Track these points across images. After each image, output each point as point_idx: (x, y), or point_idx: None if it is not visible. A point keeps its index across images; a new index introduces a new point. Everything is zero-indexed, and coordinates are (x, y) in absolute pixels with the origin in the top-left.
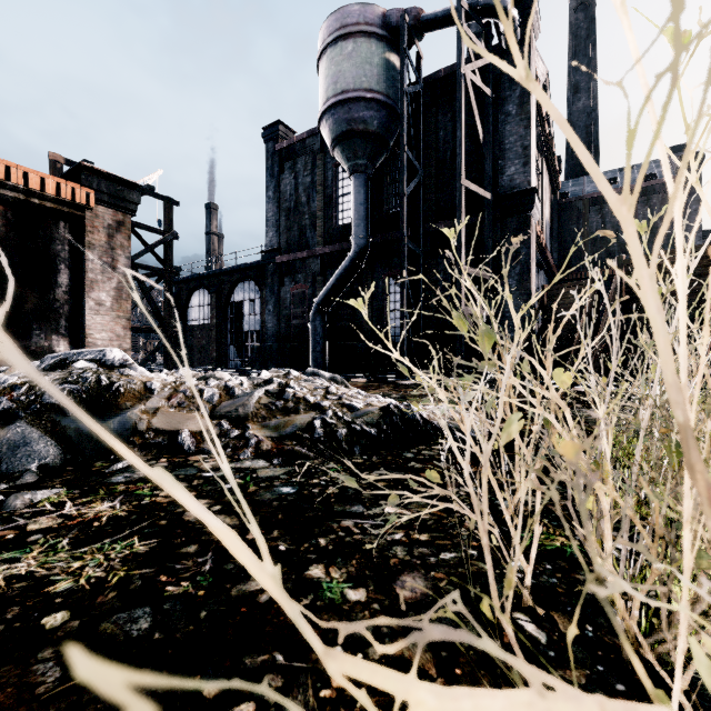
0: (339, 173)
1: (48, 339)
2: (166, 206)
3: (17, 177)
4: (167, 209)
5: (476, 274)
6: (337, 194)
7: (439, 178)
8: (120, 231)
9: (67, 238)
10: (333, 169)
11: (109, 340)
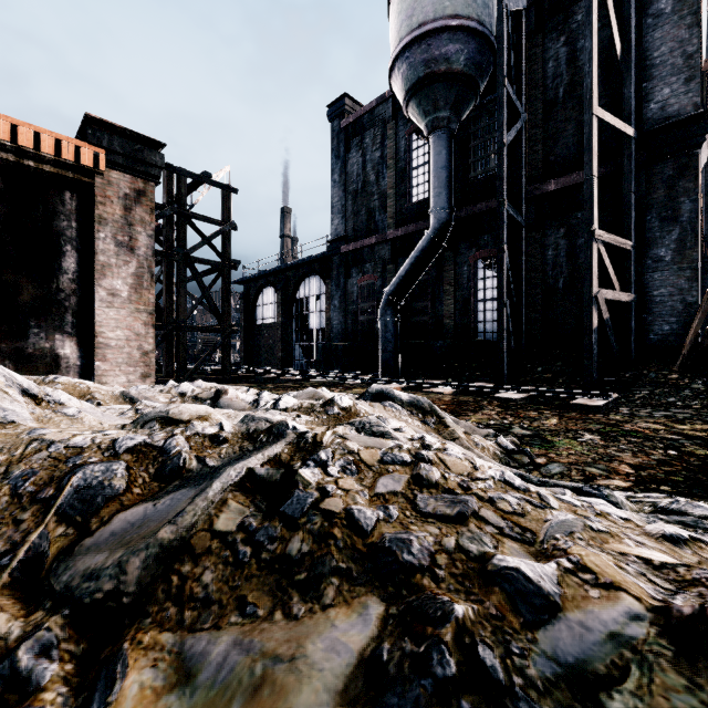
0: (413, 142)
1: (49, 339)
2: (224, 194)
3: (2, 130)
4: (225, 197)
5: (612, 243)
6: (410, 167)
7: (547, 124)
8: (140, 203)
9: (74, 212)
10: (406, 137)
11: (126, 340)
